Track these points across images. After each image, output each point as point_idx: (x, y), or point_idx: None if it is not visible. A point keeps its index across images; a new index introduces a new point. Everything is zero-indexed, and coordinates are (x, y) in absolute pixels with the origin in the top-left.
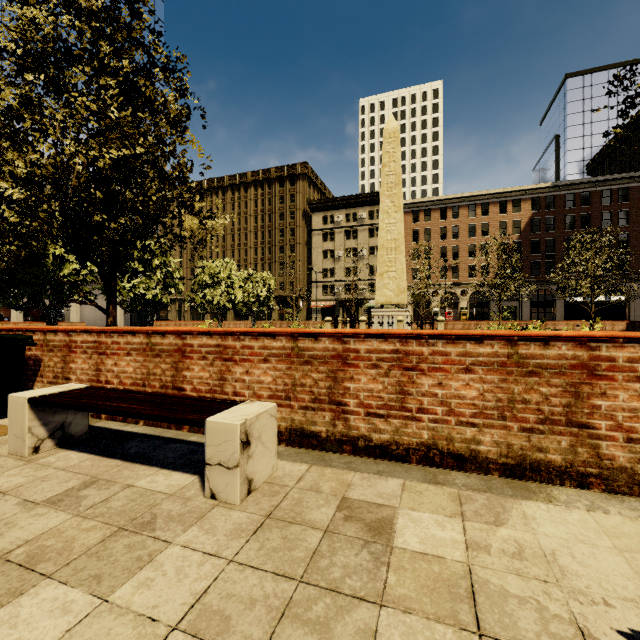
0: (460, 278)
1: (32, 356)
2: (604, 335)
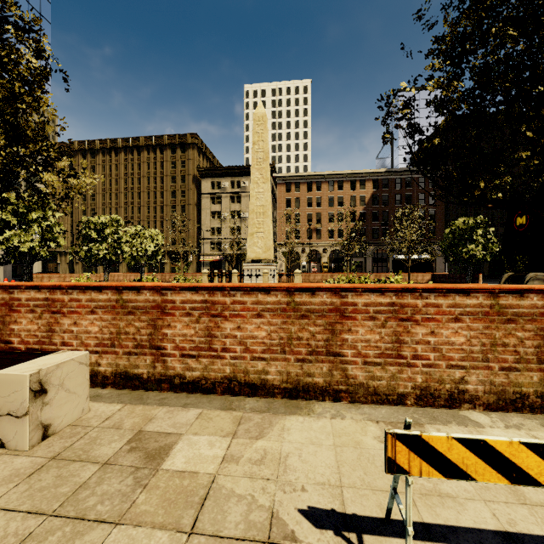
0: (322, 239)
1: None
2: (349, 286)
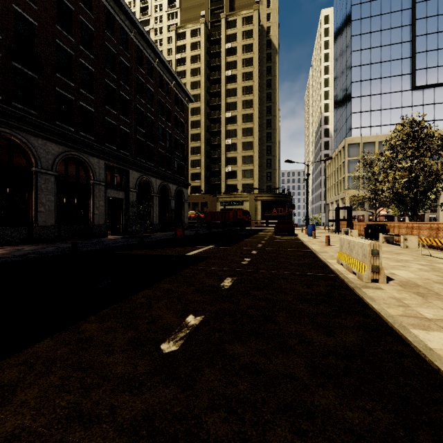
0: None
1: (388, 229)
2: None
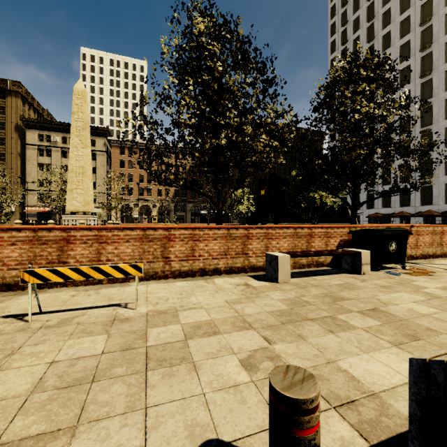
0: (152, 196)
1: None
2: (72, 227)
